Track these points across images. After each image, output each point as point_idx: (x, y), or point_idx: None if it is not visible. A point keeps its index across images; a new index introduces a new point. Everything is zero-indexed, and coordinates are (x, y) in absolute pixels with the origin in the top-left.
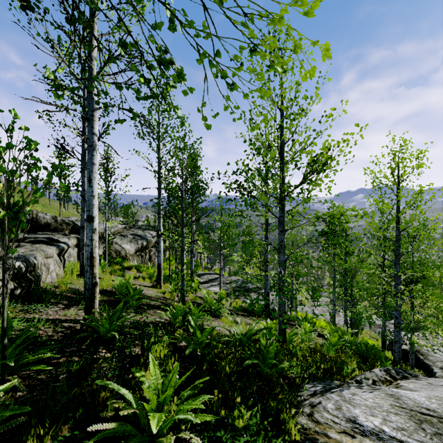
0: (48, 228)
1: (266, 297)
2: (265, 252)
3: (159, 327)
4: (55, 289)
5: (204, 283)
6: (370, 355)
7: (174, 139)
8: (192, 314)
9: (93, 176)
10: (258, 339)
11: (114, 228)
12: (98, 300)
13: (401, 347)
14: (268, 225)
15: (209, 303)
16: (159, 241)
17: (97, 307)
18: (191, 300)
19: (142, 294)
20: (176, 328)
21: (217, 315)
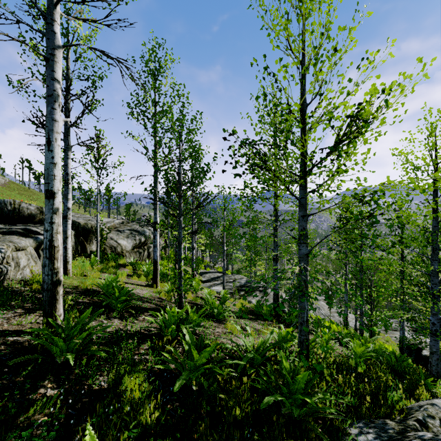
0: (33, 219)
1: (275, 298)
2: (274, 247)
3: (146, 339)
4: (23, 289)
5: (206, 282)
6: (403, 368)
7: (169, 113)
8: (190, 321)
9: (54, 137)
10: (274, 355)
11: (110, 223)
12: (69, 303)
13: (422, 352)
14: (278, 217)
15: (211, 305)
16: (155, 234)
17: (61, 314)
18: (191, 301)
19: (133, 294)
20: (165, 345)
21: (221, 320)
